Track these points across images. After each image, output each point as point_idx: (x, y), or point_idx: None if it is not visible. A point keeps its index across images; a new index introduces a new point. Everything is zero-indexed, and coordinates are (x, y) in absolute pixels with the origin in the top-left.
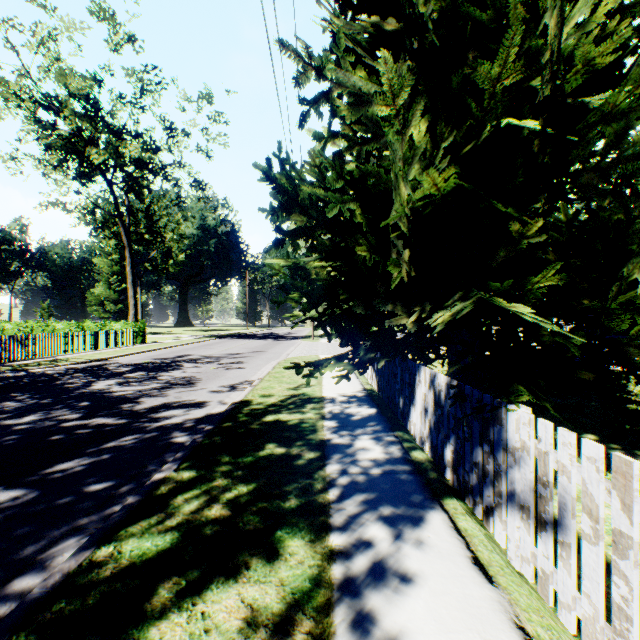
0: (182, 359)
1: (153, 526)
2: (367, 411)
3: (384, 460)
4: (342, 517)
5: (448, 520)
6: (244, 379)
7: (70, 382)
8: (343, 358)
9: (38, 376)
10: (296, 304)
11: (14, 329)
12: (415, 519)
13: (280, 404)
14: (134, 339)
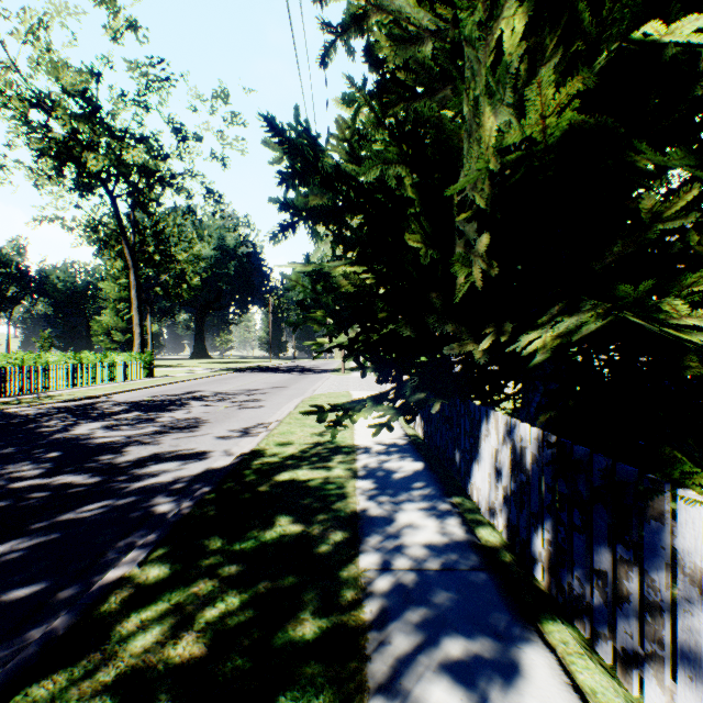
0: (190, 396)
1: (74, 683)
2: (412, 466)
3: (442, 545)
4: (386, 661)
5: (559, 668)
6: (259, 421)
7: (47, 425)
8: (382, 399)
9: (12, 417)
10: (319, 326)
11: (2, 361)
12: (505, 666)
13: (300, 456)
14: (139, 373)
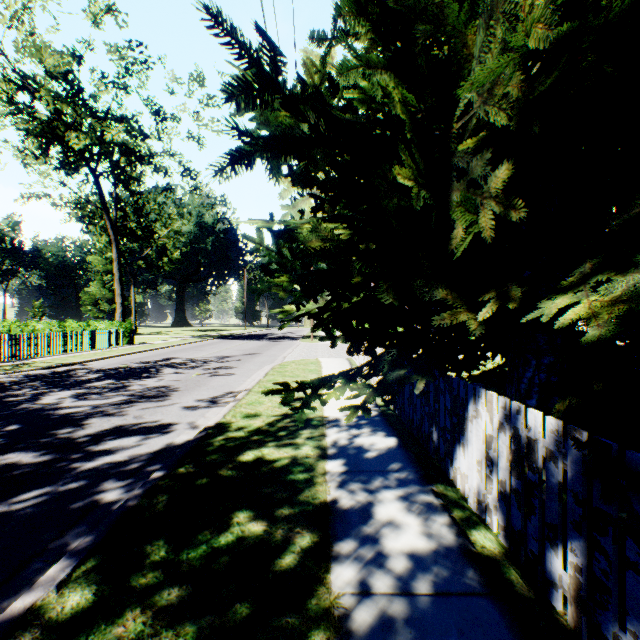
0: (165, 363)
1: None
2: (385, 442)
3: (430, 554)
4: None
5: None
6: (229, 389)
7: (16, 394)
8: (356, 375)
9: None
10: (285, 293)
11: None
12: None
13: (267, 430)
14: (119, 340)
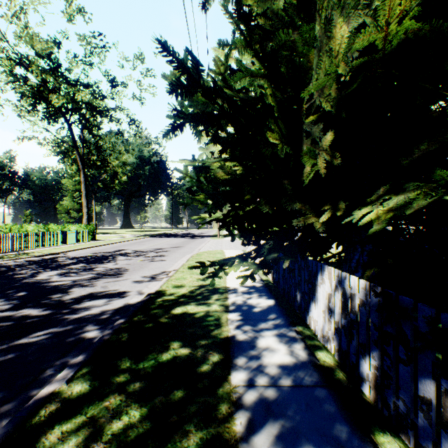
0: (118, 253)
1: None
2: (266, 302)
3: (291, 365)
4: None
5: None
6: (163, 270)
7: (20, 273)
8: (247, 257)
9: None
10: (202, 206)
11: None
12: None
13: (189, 295)
14: (86, 237)
